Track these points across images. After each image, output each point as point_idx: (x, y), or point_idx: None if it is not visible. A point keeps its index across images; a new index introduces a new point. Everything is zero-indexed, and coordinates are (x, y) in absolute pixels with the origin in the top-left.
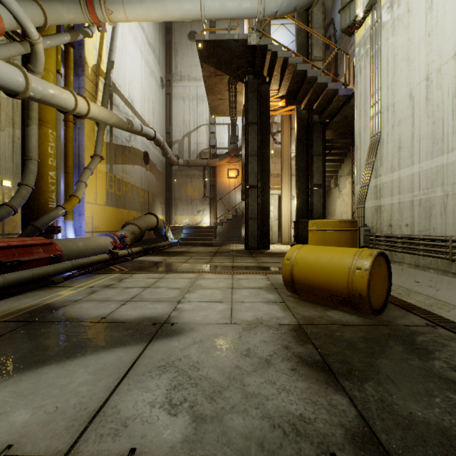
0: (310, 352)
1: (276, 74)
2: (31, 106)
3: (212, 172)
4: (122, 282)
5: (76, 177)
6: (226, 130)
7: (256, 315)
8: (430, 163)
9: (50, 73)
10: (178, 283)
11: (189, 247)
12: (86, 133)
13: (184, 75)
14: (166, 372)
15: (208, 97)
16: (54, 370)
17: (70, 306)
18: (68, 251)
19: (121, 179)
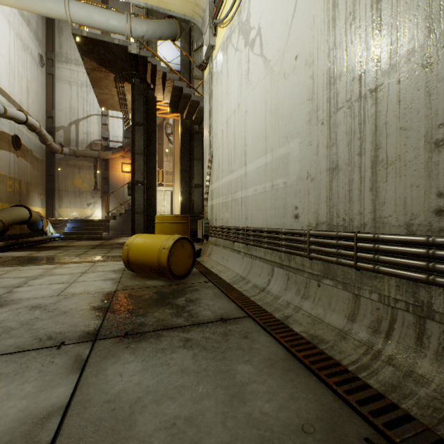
0: (105, 304)
1: (158, 84)
2: None
3: (105, 165)
4: None
5: None
6: (120, 123)
7: (85, 289)
8: (228, 178)
9: None
10: (29, 273)
11: (71, 241)
12: None
13: (72, 58)
14: None
15: (94, 89)
16: None
17: None
18: None
19: None
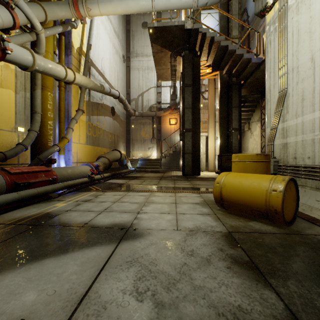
0: (240, 254)
1: (205, 49)
2: (37, 76)
3: (158, 121)
4: (97, 198)
5: (66, 124)
6: (168, 90)
7: (195, 224)
8: None
9: (49, 53)
10: (137, 199)
11: (142, 173)
12: (73, 94)
13: (139, 53)
14: (132, 266)
15: (156, 67)
16: (53, 261)
17: (63, 214)
18: (61, 176)
19: (96, 126)
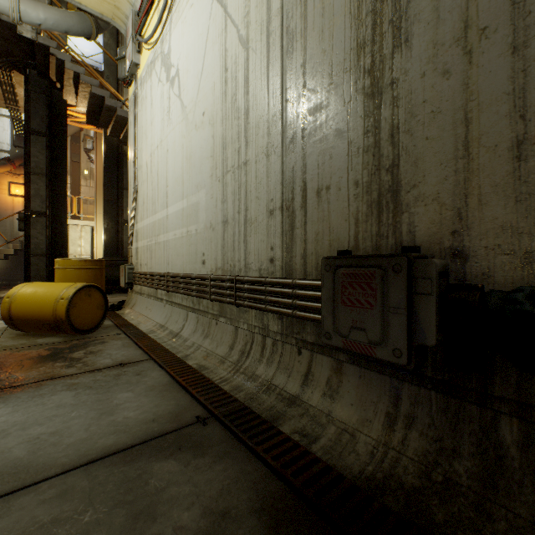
0: None
1: (68, 84)
2: None
3: None
4: None
5: None
6: (6, 124)
7: None
8: (152, 219)
9: None
10: None
11: None
12: None
13: None
14: None
15: None
16: None
17: None
18: None
19: None
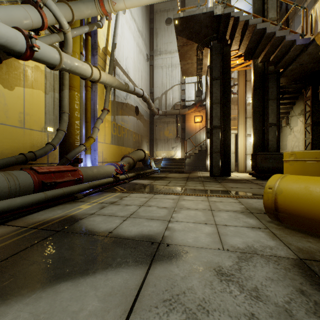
0: None
1: (237, 36)
2: (64, 77)
3: (183, 119)
4: (122, 200)
5: (92, 124)
6: (193, 87)
7: (245, 242)
8: None
9: (76, 53)
10: (164, 203)
11: (166, 173)
12: (98, 94)
13: (162, 51)
14: (173, 311)
15: (181, 62)
16: (69, 288)
17: (86, 219)
18: (87, 176)
19: (120, 125)
